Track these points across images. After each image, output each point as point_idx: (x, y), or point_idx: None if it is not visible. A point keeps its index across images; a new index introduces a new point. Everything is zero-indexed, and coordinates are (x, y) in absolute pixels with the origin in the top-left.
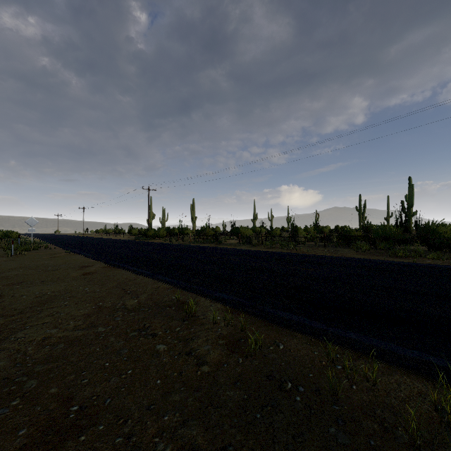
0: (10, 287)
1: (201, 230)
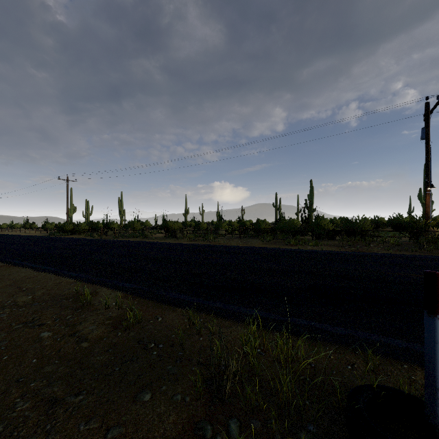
0: None
1: (129, 224)
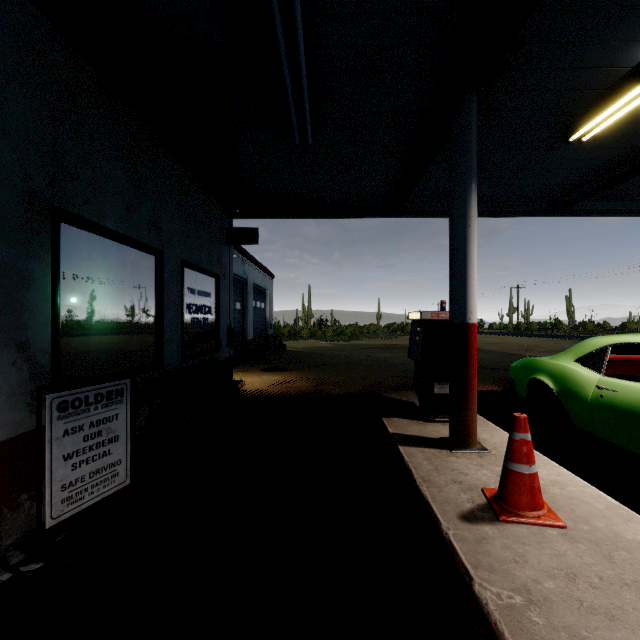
0: (500, 338)
1: (579, 325)
